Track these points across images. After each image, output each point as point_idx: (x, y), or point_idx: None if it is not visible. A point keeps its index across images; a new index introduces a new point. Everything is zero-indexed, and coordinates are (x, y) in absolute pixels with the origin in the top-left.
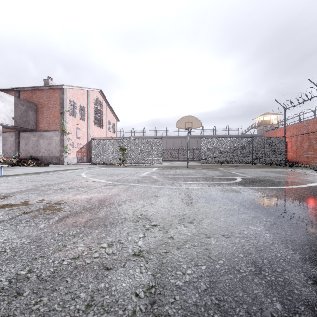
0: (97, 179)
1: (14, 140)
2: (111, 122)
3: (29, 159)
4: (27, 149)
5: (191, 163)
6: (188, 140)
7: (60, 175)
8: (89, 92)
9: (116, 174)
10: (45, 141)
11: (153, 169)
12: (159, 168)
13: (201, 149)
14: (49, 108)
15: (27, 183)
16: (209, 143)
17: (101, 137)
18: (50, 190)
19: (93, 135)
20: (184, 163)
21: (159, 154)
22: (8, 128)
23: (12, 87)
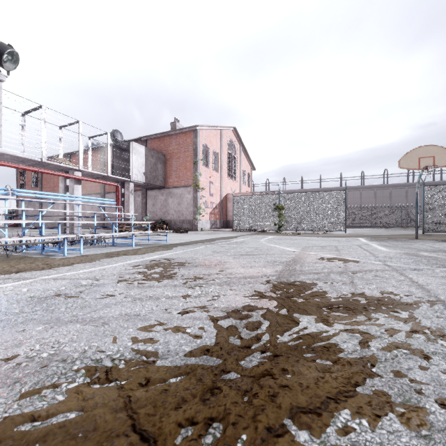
0: (332, 255)
1: (141, 200)
2: (245, 172)
3: (159, 224)
4: (155, 211)
5: (387, 231)
6: (359, 194)
7: (246, 246)
8: (223, 133)
9: (326, 246)
10: (175, 200)
11: (363, 240)
12: (363, 237)
13: (425, 205)
14: (179, 158)
15: (243, 257)
16: (442, 195)
17: (237, 194)
18: (332, 275)
19: (226, 191)
20: (375, 231)
21: (339, 215)
22: (138, 185)
23: (139, 137)
